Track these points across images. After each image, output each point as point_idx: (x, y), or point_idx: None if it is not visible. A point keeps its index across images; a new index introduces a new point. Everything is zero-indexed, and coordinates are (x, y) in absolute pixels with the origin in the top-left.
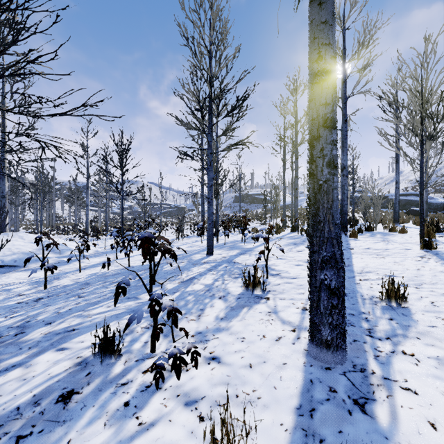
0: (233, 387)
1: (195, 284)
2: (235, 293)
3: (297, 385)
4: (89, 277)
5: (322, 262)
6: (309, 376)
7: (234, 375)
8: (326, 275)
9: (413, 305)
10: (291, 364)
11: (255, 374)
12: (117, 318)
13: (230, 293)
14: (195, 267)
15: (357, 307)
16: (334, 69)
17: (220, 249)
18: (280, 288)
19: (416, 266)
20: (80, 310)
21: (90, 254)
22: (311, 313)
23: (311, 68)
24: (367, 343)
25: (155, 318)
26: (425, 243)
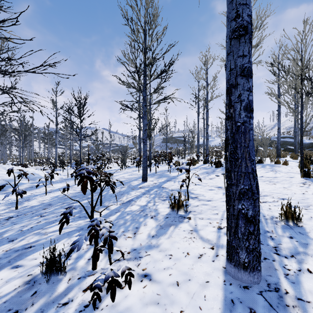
0: (162, 307)
1: (133, 205)
2: (163, 213)
3: (220, 305)
4: (52, 199)
5: (240, 194)
6: (229, 295)
7: (163, 294)
8: (243, 205)
9: (306, 224)
10: (212, 282)
11: (182, 292)
12: (68, 236)
13: (160, 213)
14: (133, 191)
15: (262, 226)
16: (249, 26)
17: (152, 177)
18: (199, 209)
19: (301, 190)
20: (39, 228)
21: (56, 181)
22: (229, 237)
23: (229, 26)
24: (275, 260)
25: (96, 240)
26: (305, 173)
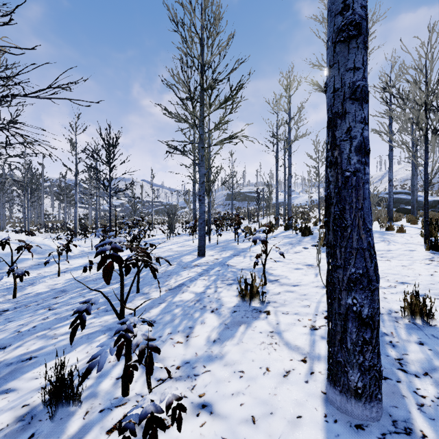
0: None
1: (185, 293)
2: (230, 304)
3: None
4: (67, 283)
5: (350, 281)
6: None
7: (231, 437)
8: (355, 299)
9: None
10: (307, 418)
11: (260, 435)
12: (88, 340)
13: (224, 305)
14: (185, 271)
15: None
16: (364, 22)
17: (212, 249)
18: (281, 298)
19: (428, 270)
20: (45, 328)
21: (75, 255)
22: (332, 348)
23: (332, 23)
24: (402, 381)
25: (128, 351)
26: (431, 244)
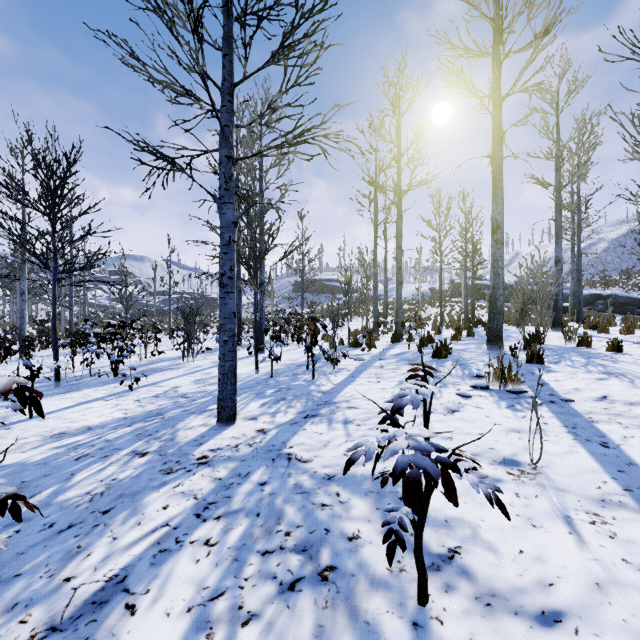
0: None
1: None
2: None
3: None
4: None
5: None
6: None
7: None
8: None
9: None
10: None
11: None
12: None
13: None
14: (164, 489)
15: None
16: None
17: (257, 396)
18: None
19: None
20: None
21: None
22: None
23: None
24: None
25: None
26: None
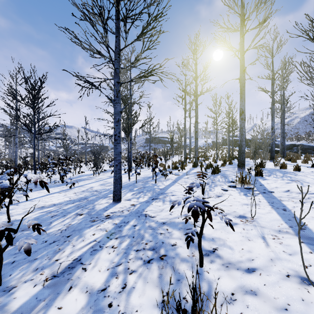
0: None
1: (72, 291)
2: None
3: None
4: None
5: None
6: None
7: None
8: None
9: None
10: None
11: None
12: None
13: None
14: (92, 227)
15: None
16: None
17: (130, 190)
18: None
19: None
20: None
21: None
22: None
23: None
24: None
25: None
26: None
